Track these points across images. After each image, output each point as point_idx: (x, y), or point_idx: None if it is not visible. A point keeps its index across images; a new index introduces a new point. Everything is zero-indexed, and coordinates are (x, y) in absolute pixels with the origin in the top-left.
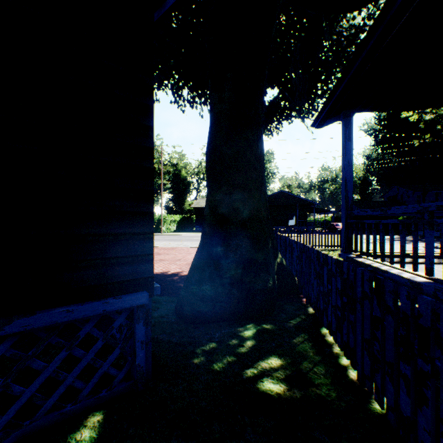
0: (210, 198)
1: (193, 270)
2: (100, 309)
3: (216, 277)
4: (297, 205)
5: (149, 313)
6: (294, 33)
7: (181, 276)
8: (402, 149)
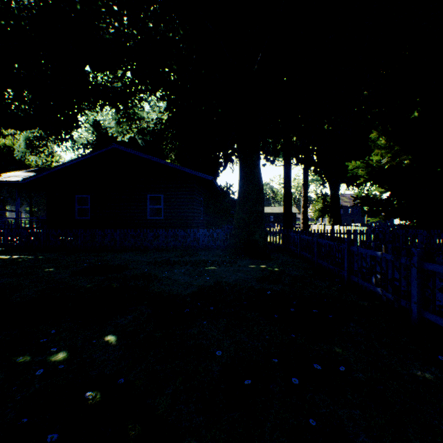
0: None
1: None
2: None
3: None
4: None
5: None
6: None
7: None
8: None
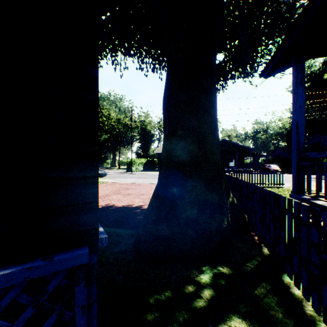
0: (167, 141)
1: (150, 209)
2: (20, 277)
3: (172, 217)
4: (236, 150)
5: (94, 269)
6: (239, 3)
7: (143, 209)
8: (323, 105)
